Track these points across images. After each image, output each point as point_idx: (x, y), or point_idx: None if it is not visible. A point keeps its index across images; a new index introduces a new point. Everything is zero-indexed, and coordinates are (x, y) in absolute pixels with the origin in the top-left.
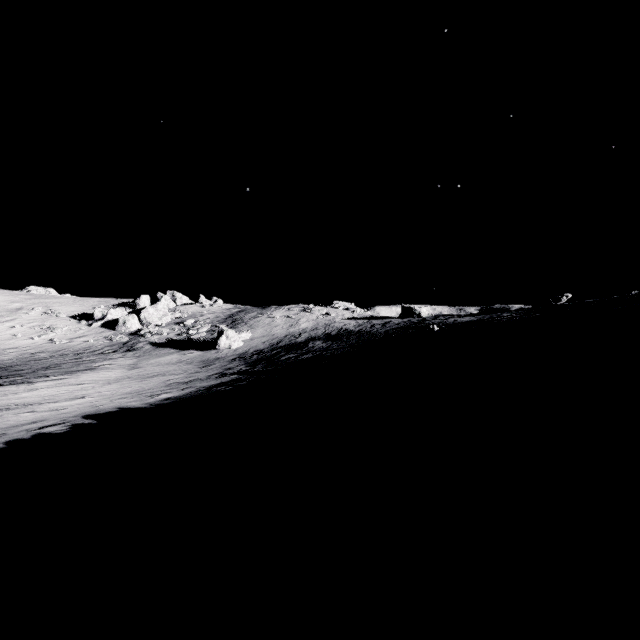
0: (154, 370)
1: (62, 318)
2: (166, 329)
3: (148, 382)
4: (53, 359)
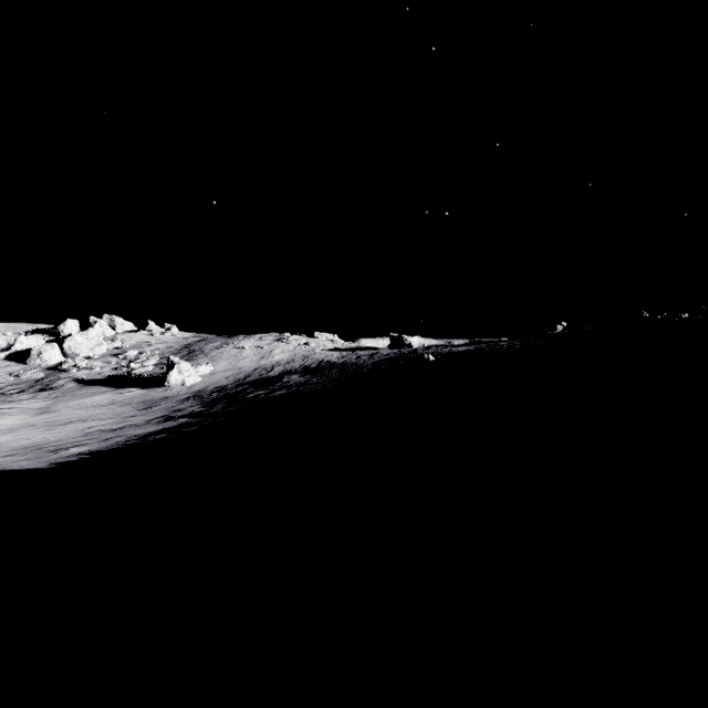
0: (72, 415)
1: None
2: (99, 362)
3: (58, 431)
4: None
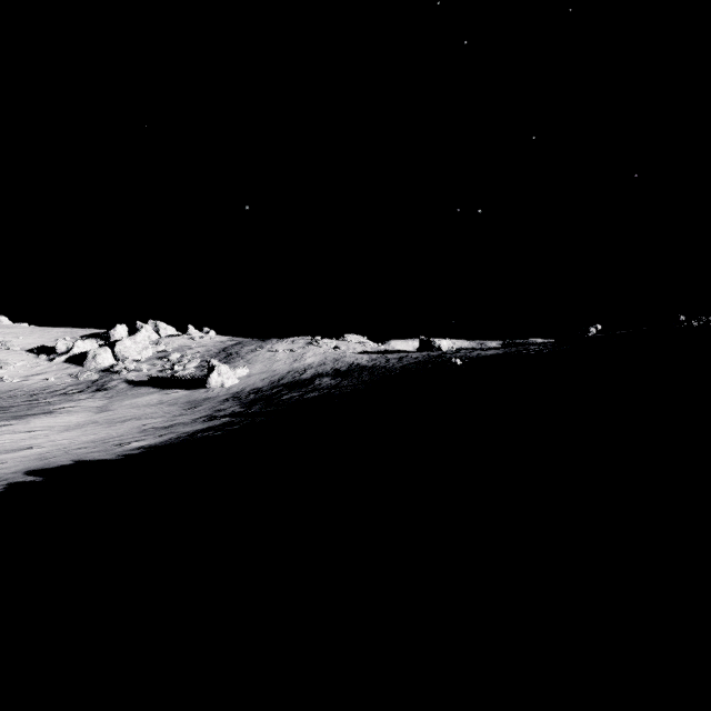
0: (128, 413)
1: (15, 352)
2: (146, 365)
3: (118, 428)
4: (0, 401)
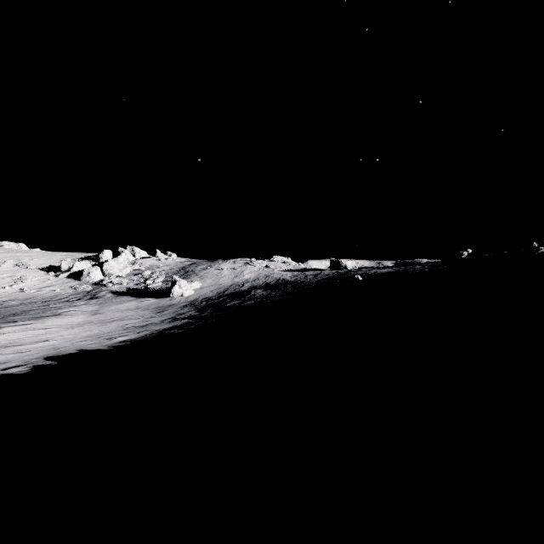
0: (114, 315)
1: (32, 270)
2: (126, 279)
3: (107, 326)
4: (22, 306)
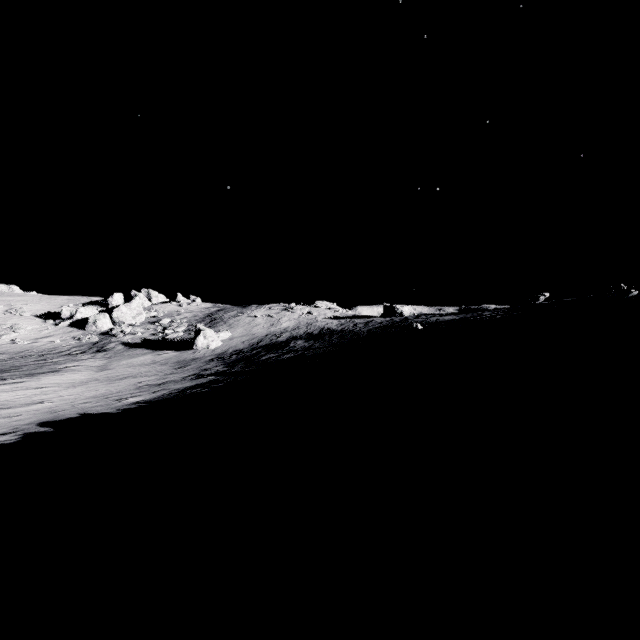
0: (125, 372)
1: (26, 317)
2: (140, 329)
3: (117, 385)
4: (13, 361)
